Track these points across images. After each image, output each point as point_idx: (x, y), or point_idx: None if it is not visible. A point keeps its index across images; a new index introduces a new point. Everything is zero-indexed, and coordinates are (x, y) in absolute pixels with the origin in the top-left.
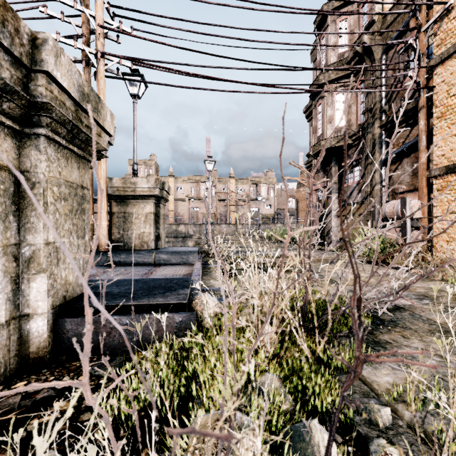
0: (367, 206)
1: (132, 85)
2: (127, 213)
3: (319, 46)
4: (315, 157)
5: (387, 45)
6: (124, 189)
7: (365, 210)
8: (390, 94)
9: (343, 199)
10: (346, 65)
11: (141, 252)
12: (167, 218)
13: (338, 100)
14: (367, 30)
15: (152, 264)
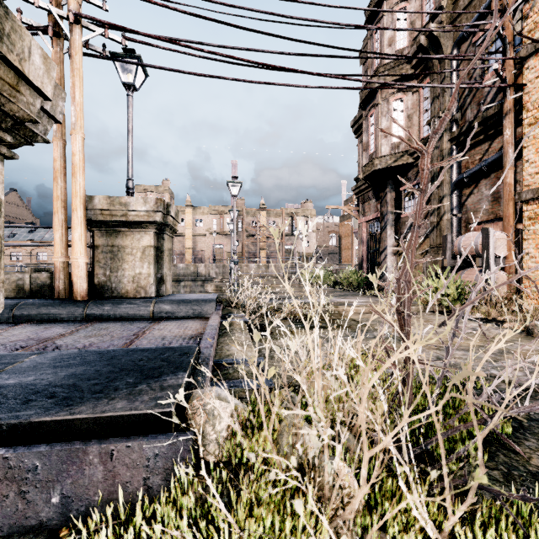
0: (433, 241)
1: (126, 72)
2: (116, 246)
3: (371, 42)
4: (366, 180)
5: (460, 36)
6: (111, 212)
7: (430, 246)
8: (463, 98)
9: (401, 233)
10: (406, 65)
11: (134, 301)
12: (184, 257)
13: (396, 108)
14: (432, 20)
15: (150, 319)
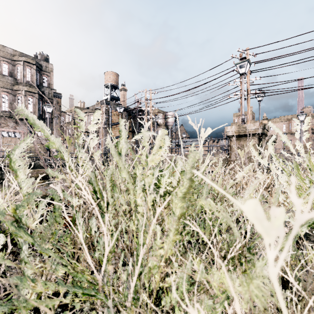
0: None
1: (257, 95)
2: None
3: None
4: None
5: None
6: None
7: None
8: None
9: None
10: None
11: None
12: None
13: None
14: None
15: None
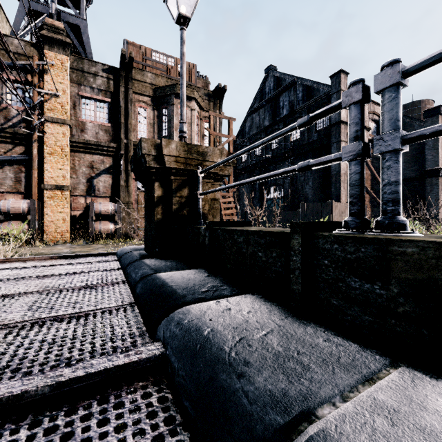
0: None
1: None
2: None
3: None
4: None
5: None
6: None
7: None
8: None
9: None
10: None
11: None
12: None
13: None
14: None
15: None
